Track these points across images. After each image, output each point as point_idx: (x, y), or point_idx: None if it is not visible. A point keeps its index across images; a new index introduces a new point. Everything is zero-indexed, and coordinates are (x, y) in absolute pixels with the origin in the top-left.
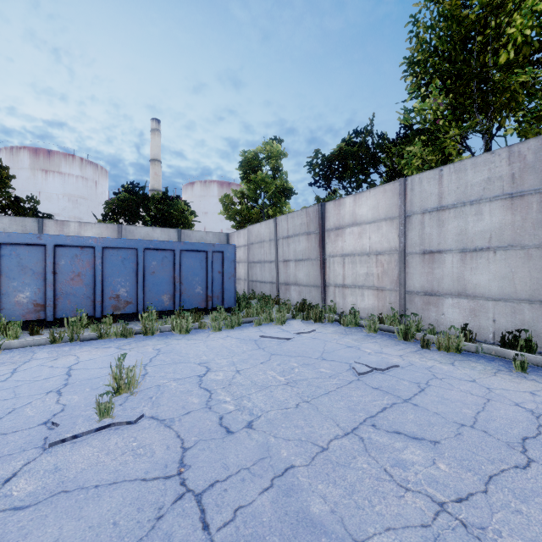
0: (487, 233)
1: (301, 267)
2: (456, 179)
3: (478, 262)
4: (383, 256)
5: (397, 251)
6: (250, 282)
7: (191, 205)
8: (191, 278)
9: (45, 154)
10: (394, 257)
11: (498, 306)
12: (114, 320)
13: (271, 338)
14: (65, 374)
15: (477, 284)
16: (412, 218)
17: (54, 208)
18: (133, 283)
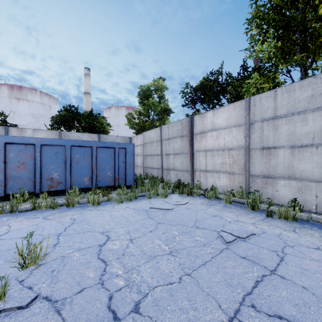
0: (311, 134)
1: (177, 158)
2: (287, 97)
3: (304, 154)
4: (233, 151)
5: (243, 147)
6: (144, 168)
7: (109, 121)
8: (104, 165)
9: (17, 88)
10: (241, 152)
11: (319, 186)
12: (50, 195)
13: (157, 209)
14: None
15: (303, 170)
16: (254, 124)
17: (23, 122)
18: (63, 169)
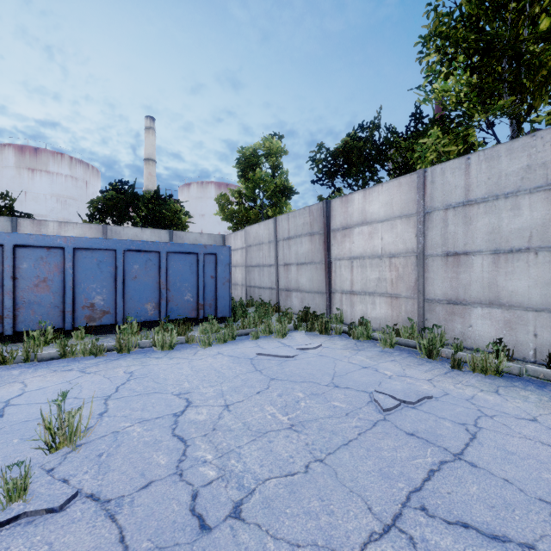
0: (526, 231)
1: (303, 271)
2: (486, 169)
3: (515, 265)
4: (397, 258)
5: (415, 252)
6: (247, 287)
7: (188, 207)
8: (180, 283)
9: (31, 152)
10: (410, 260)
11: (540, 317)
12: (89, 333)
13: (270, 356)
14: None
15: (513, 292)
16: (432, 214)
17: (41, 209)
18: (111, 289)
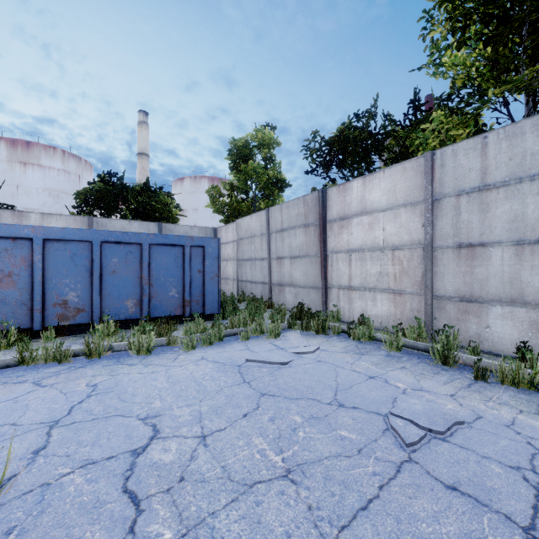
0: None
1: (297, 265)
2: (507, 148)
3: None
4: (401, 251)
5: (421, 244)
6: (239, 282)
7: (181, 201)
8: (164, 278)
9: (23, 145)
10: (417, 253)
11: None
12: (61, 333)
13: (261, 362)
14: None
15: None
16: (442, 201)
17: (33, 203)
18: (86, 285)
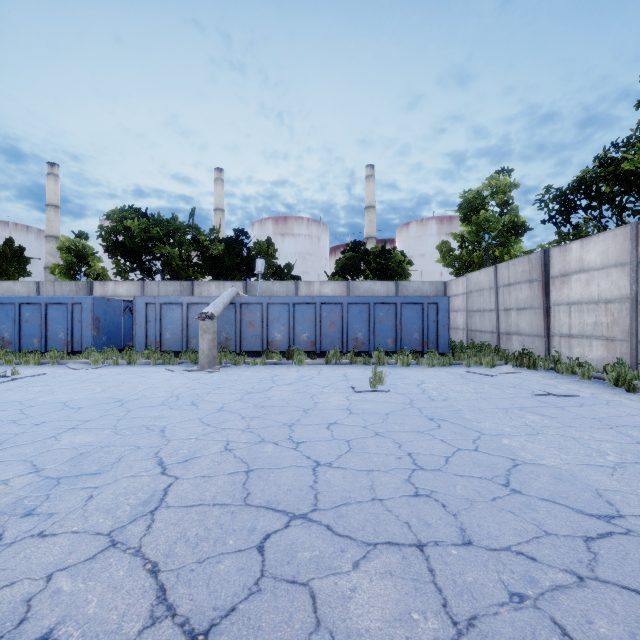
0: None
1: (522, 316)
2: None
3: None
4: (612, 304)
5: (628, 299)
6: (468, 331)
7: (406, 248)
8: (410, 326)
9: (282, 221)
10: (625, 306)
11: None
12: (354, 356)
13: (475, 373)
14: (344, 376)
15: None
16: None
17: None
18: (366, 329)
